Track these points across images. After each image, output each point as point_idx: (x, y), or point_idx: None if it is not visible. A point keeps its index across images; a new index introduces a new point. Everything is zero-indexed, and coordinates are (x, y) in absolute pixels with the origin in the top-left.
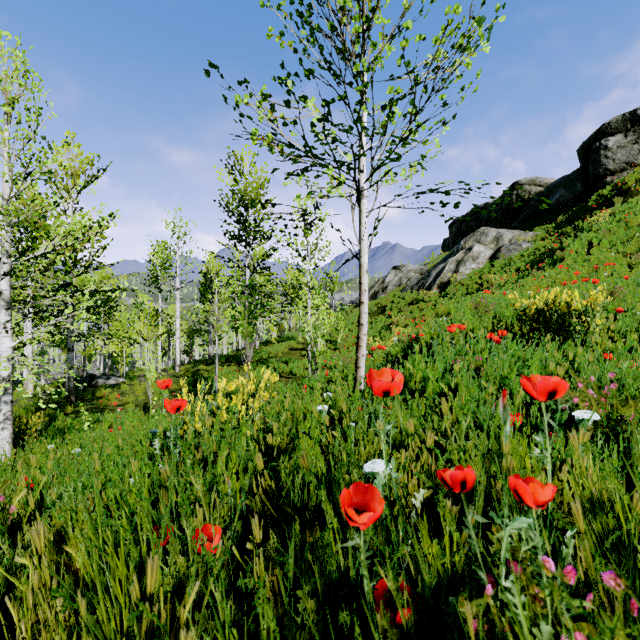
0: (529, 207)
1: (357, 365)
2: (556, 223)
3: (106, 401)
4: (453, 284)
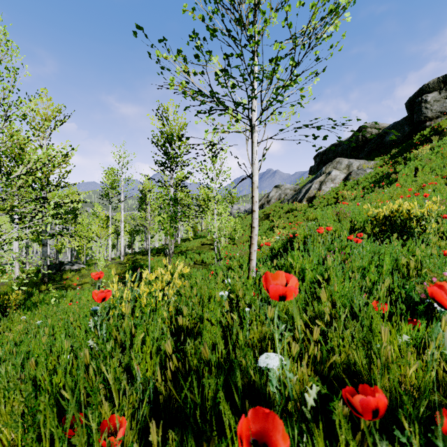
0: (371, 144)
1: (250, 258)
2: (390, 155)
3: (70, 281)
4: (317, 198)
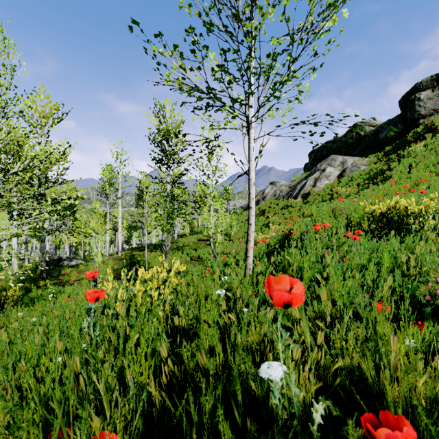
0: (365, 141)
1: (247, 255)
2: (384, 152)
3: (68, 277)
4: (312, 194)
